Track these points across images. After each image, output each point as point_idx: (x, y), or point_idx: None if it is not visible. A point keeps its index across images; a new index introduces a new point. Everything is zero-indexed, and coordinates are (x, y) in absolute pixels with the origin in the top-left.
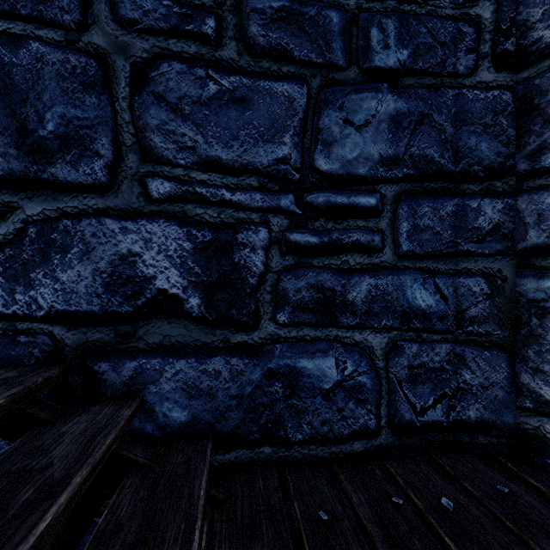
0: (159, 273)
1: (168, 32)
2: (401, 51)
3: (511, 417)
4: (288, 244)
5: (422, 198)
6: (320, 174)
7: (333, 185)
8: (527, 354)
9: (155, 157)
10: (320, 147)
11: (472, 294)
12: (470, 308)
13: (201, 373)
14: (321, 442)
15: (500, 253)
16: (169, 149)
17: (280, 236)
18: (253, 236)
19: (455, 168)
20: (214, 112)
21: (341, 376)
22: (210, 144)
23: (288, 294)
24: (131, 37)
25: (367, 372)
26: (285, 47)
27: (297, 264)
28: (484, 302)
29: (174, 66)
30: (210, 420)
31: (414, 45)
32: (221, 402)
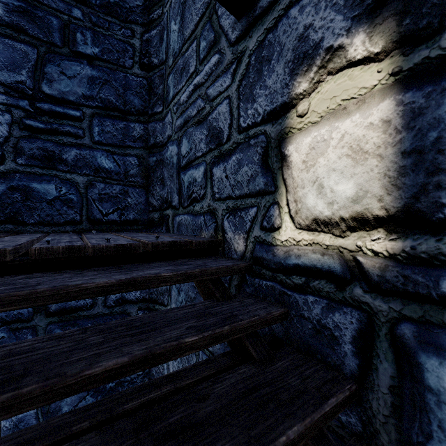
0: None
1: None
2: (95, 48)
3: (147, 216)
4: (24, 125)
5: (106, 118)
6: (46, 95)
7: (54, 101)
8: (150, 189)
9: None
10: (46, 81)
11: (131, 164)
12: (131, 171)
13: None
14: (46, 224)
15: (142, 147)
16: None
17: (19, 120)
18: (1, 117)
19: (124, 108)
20: None
21: (59, 194)
22: None
23: (24, 150)
24: None
25: (75, 194)
26: (23, 27)
27: (31, 136)
28: (136, 168)
29: None
30: None
31: (102, 48)
32: None
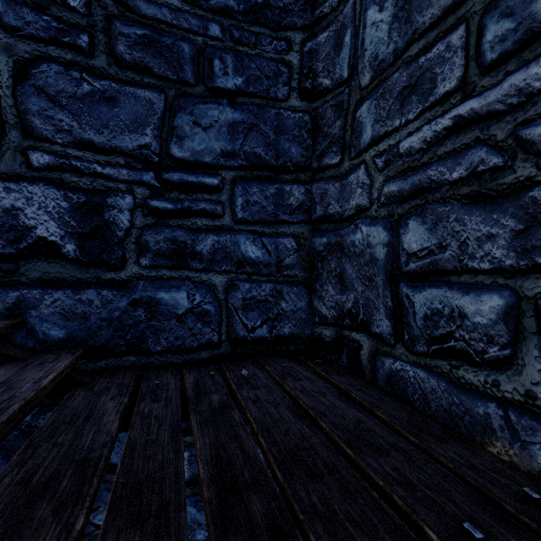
0: (39, 224)
1: (47, 40)
2: (237, 78)
3: (309, 330)
4: (149, 208)
5: (252, 182)
6: (175, 159)
7: (185, 168)
8: (316, 287)
9: (36, 135)
10: (175, 140)
11: (286, 249)
12: (285, 259)
13: (76, 301)
14: (176, 352)
15: (303, 221)
16: (49, 130)
17: (143, 202)
18: (121, 201)
19: (276, 163)
20: (88, 105)
21: (191, 305)
22: (84, 130)
23: (149, 244)
24: (14, 40)
25: (211, 302)
26: (147, 64)
27: (157, 223)
28: (294, 255)
29: (52, 67)
30: (85, 337)
31: (247, 76)
32: (93, 323)
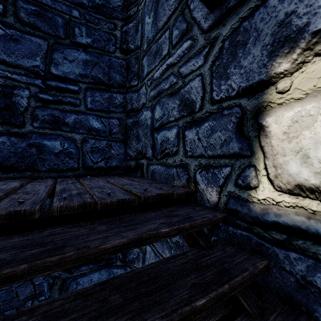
0: None
1: None
2: (88, 39)
3: (125, 163)
4: (39, 98)
5: (96, 90)
6: (53, 75)
7: (59, 80)
8: (128, 143)
9: None
10: (53, 65)
11: (114, 125)
12: (113, 129)
13: None
14: (54, 171)
15: (122, 112)
16: None
17: (35, 94)
18: (22, 92)
19: (109, 83)
20: (2, 41)
21: (63, 148)
22: (0, 53)
23: (39, 116)
24: None
25: (74, 148)
26: (37, 25)
27: (43, 106)
28: (117, 127)
29: None
30: (1, 160)
31: (93, 38)
32: (6, 154)
